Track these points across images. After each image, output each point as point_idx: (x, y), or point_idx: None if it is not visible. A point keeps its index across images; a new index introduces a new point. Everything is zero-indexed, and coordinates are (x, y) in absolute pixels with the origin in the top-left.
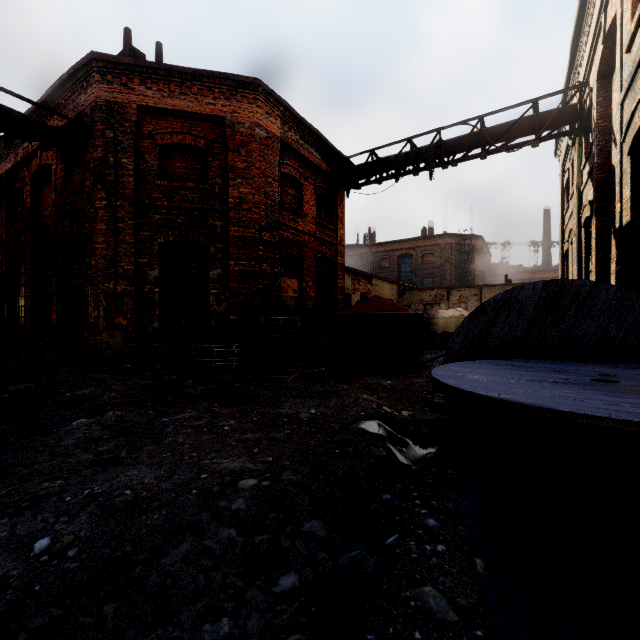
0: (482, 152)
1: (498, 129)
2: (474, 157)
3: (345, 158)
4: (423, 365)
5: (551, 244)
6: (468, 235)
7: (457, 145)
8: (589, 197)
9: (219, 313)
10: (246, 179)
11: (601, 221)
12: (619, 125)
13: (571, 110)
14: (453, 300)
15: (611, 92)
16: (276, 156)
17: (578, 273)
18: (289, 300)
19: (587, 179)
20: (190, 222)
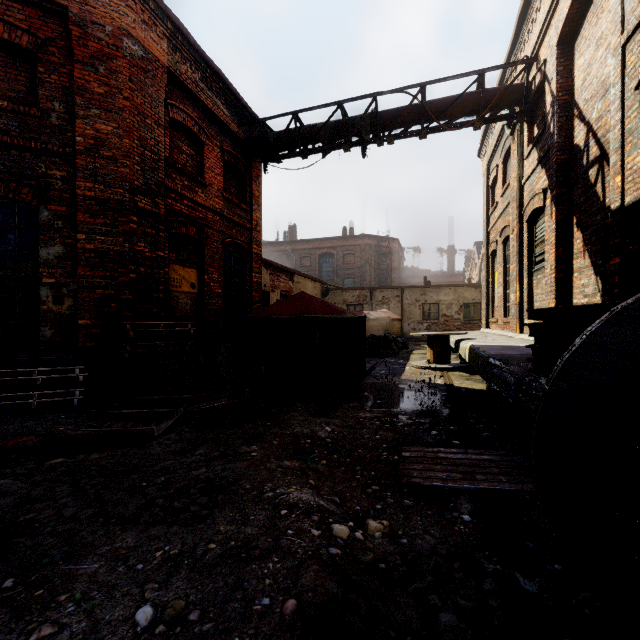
0: (423, 128)
1: (440, 103)
2: (413, 135)
3: (261, 119)
4: (361, 382)
5: (454, 251)
6: (386, 237)
7: (395, 117)
8: (539, 186)
9: (58, 315)
10: (107, 111)
11: (561, 210)
12: (620, 73)
13: (517, 89)
14: (376, 301)
15: (572, 61)
16: (161, 91)
17: (519, 273)
18: (183, 297)
19: (536, 166)
20: (1, 165)
